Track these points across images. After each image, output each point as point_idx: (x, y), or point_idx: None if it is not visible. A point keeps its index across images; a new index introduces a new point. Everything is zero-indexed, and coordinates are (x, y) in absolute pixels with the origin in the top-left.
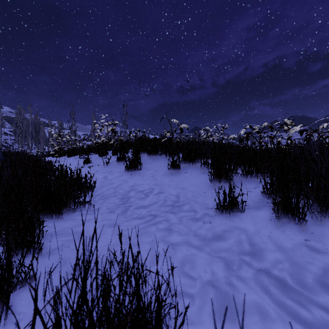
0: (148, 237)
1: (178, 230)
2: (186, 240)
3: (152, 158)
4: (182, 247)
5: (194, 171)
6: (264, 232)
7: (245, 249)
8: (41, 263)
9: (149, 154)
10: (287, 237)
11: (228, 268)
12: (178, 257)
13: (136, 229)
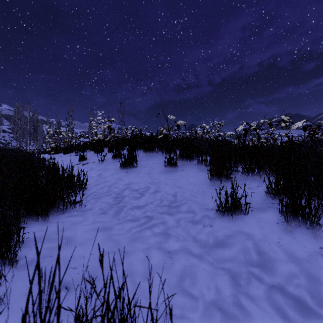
0: (143, 244)
1: (175, 234)
2: (185, 247)
3: (149, 155)
4: (181, 256)
5: (191, 168)
6: (272, 238)
7: (252, 258)
8: (15, 279)
9: (145, 151)
10: (299, 245)
11: (235, 283)
12: (176, 268)
13: (130, 233)
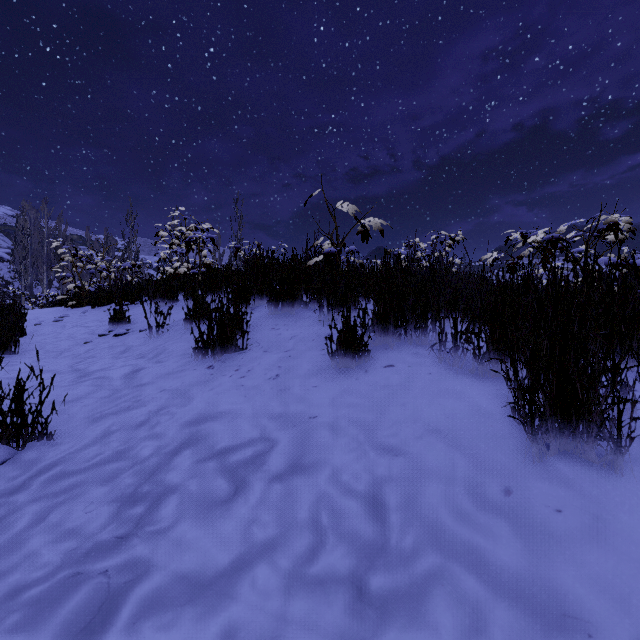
0: None
1: None
2: None
3: (283, 312)
4: None
5: (417, 361)
6: None
7: None
8: None
9: (273, 301)
10: None
11: None
12: None
13: None
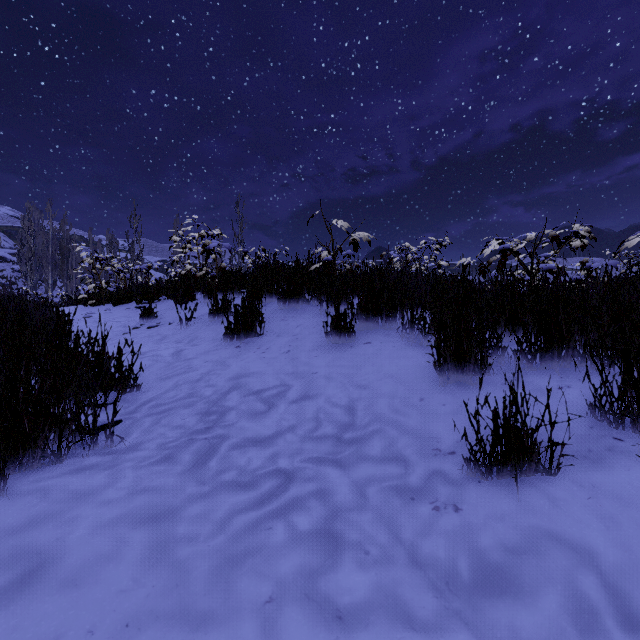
0: (259, 579)
1: (356, 537)
2: (389, 593)
3: (290, 307)
4: (378, 634)
5: (387, 340)
6: None
7: None
8: None
9: (282, 299)
10: None
11: None
12: None
13: (225, 535)
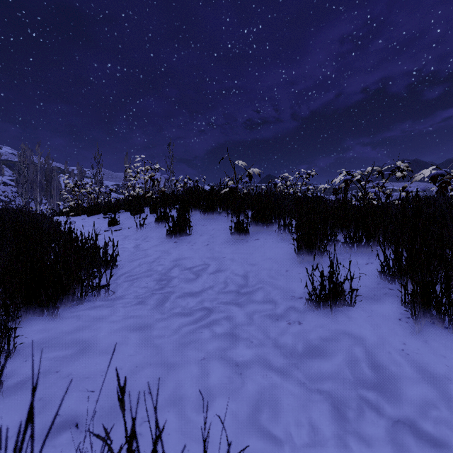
0: (197, 351)
1: (246, 336)
2: (262, 357)
3: (208, 217)
4: (255, 371)
5: (269, 237)
6: (393, 343)
7: (365, 375)
8: None
9: (202, 212)
10: (434, 353)
11: (339, 416)
12: (248, 392)
13: (178, 335)
